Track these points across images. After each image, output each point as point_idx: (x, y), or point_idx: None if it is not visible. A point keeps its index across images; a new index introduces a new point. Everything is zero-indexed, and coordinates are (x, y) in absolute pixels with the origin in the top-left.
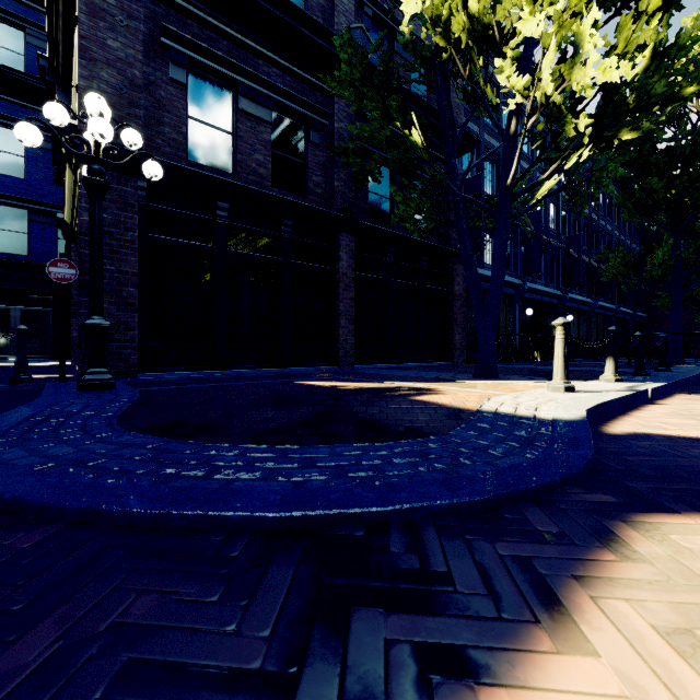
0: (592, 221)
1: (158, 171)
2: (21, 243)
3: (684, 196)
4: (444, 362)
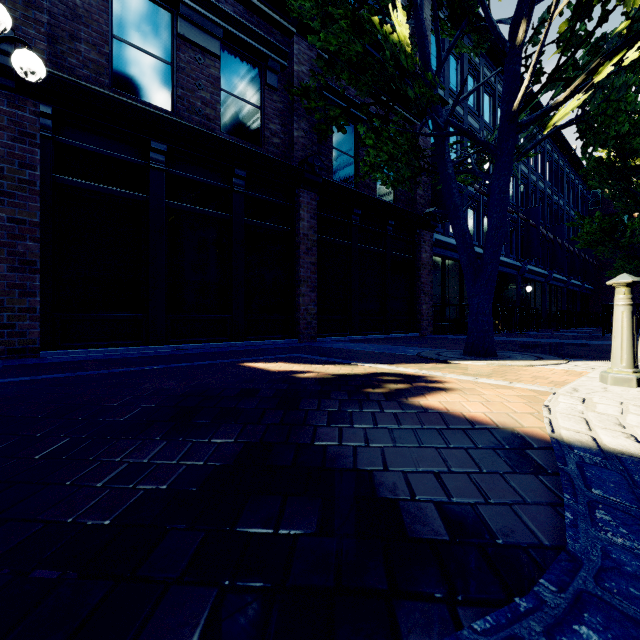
0: (546, 195)
1: (34, 64)
2: None
3: None
4: (411, 333)
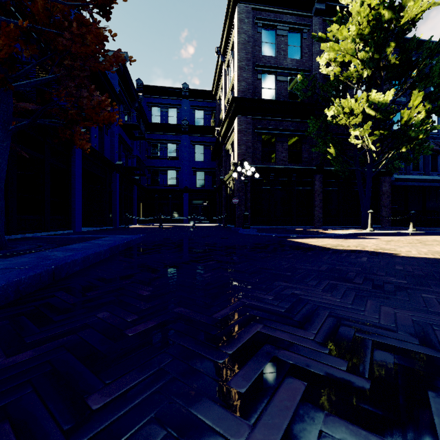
0: None
1: (258, 176)
2: (202, 183)
3: None
4: (375, 226)
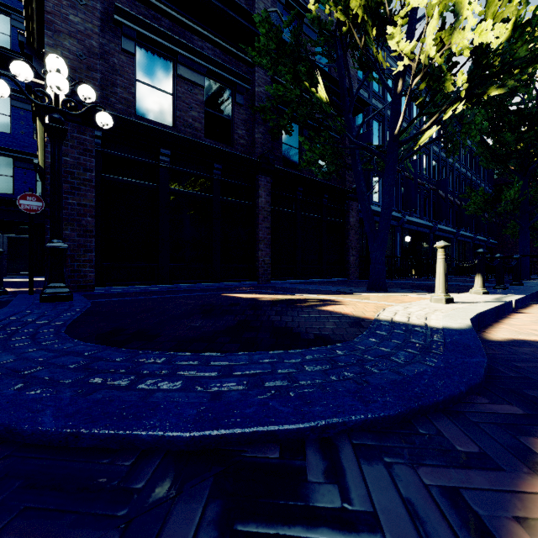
0: (455, 169)
1: (108, 120)
2: (7, 184)
3: (530, 147)
4: (342, 278)
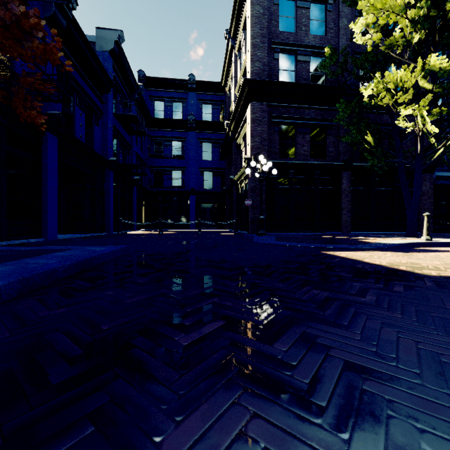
0: None
1: (276, 172)
2: (210, 184)
3: None
4: None
